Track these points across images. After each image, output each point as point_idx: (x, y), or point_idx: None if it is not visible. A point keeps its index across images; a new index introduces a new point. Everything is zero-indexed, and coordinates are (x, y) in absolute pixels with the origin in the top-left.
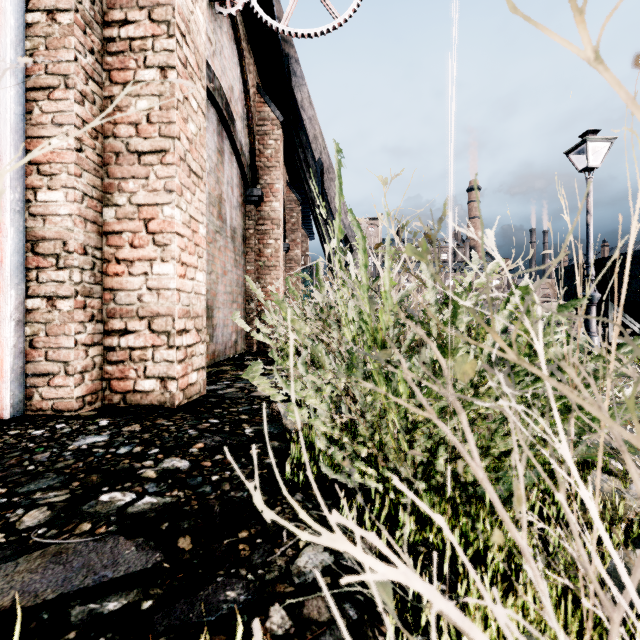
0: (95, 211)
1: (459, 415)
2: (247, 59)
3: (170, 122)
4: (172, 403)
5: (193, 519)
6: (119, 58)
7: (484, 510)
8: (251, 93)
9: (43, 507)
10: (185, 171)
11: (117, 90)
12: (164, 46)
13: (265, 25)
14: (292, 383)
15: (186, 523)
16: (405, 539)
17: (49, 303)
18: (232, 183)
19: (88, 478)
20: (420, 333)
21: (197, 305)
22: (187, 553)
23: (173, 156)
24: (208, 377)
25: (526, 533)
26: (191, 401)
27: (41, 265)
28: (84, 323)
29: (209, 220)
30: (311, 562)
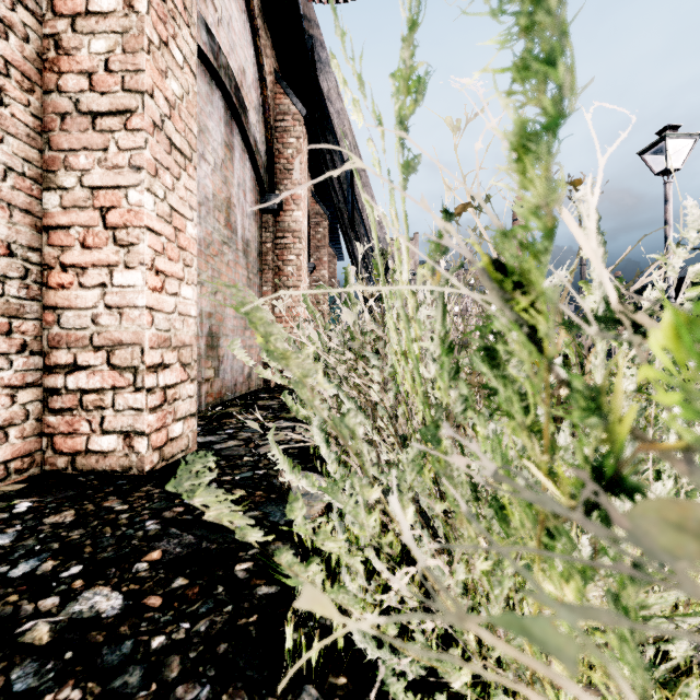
0: (28, 195)
1: None
2: (263, 40)
3: (137, 70)
4: (140, 469)
5: None
6: None
7: None
8: (268, 81)
9: None
10: (162, 144)
11: (63, 25)
12: None
13: None
14: None
15: None
16: None
17: None
18: (244, 186)
19: None
20: None
21: (183, 330)
22: None
23: (142, 118)
24: (208, 423)
25: None
26: (172, 463)
27: None
28: (8, 355)
29: (214, 228)
30: None
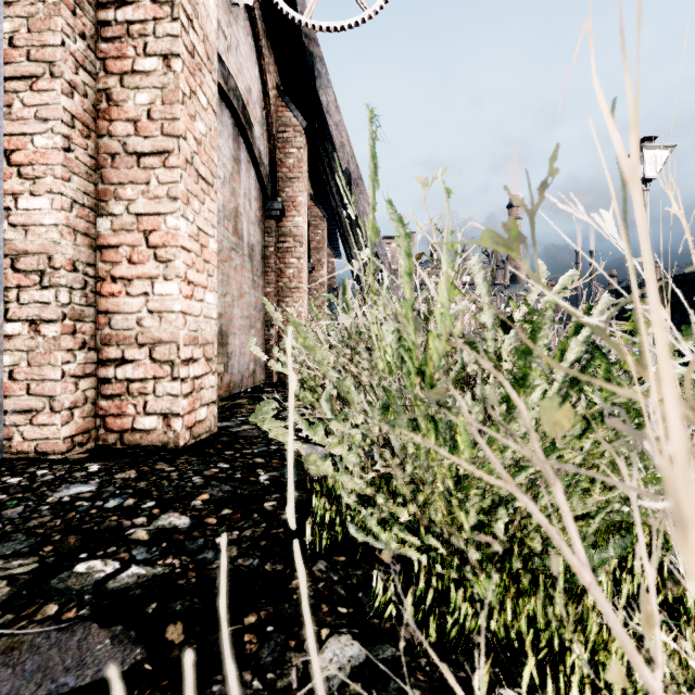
0: (87, 221)
1: (552, 487)
2: (266, 58)
3: (174, 119)
4: (176, 444)
5: (188, 598)
6: (115, 45)
7: (556, 588)
8: (271, 96)
9: (2, 581)
10: (192, 176)
11: (113, 82)
12: (167, 31)
13: (286, 20)
14: (290, 482)
15: (179, 603)
16: (481, 690)
17: (32, 328)
18: (250, 195)
19: (64, 541)
20: (486, 366)
21: (207, 330)
22: (176, 648)
23: (178, 158)
24: (221, 412)
25: (661, 671)
26: (199, 441)
27: (22, 283)
28: (73, 351)
29: (223, 236)
30: (336, 660)
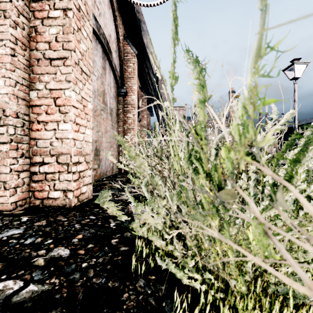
0: (24, 93)
1: None
2: (118, 21)
3: (69, 41)
4: (70, 205)
5: (59, 308)
6: (39, 4)
7: (285, 306)
8: (120, 39)
9: None
10: (78, 71)
11: (38, 22)
12: None
13: (128, 3)
14: None
15: None
16: None
17: None
18: (110, 85)
19: None
20: (268, 172)
21: (86, 148)
22: None
23: (70, 61)
24: (95, 187)
25: None
26: (82, 203)
27: None
28: (16, 158)
29: (97, 103)
30: None
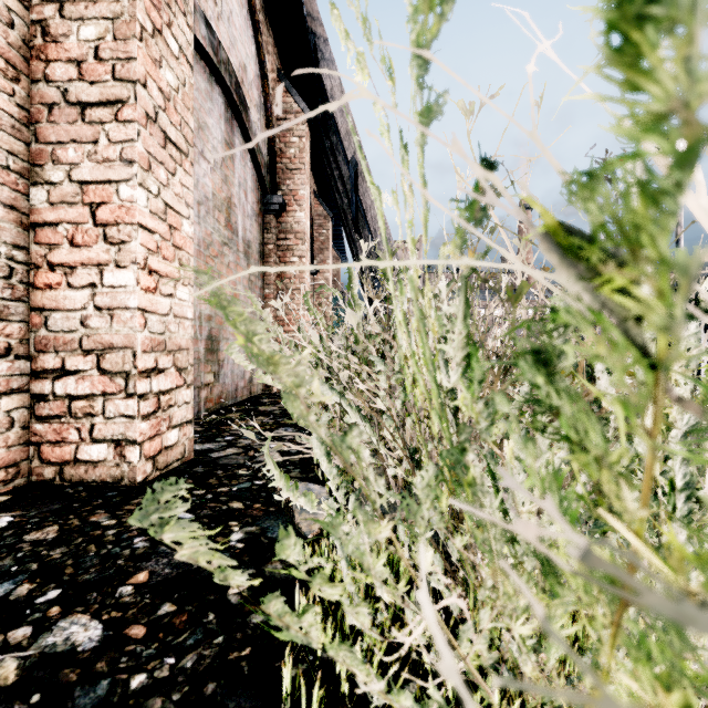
0: (13, 190)
1: None
2: (265, 36)
3: (129, 58)
4: (132, 479)
5: None
6: None
7: None
8: (270, 79)
9: None
10: (156, 137)
11: (50, 11)
12: None
13: None
14: None
15: None
16: None
17: None
18: (245, 186)
19: None
20: None
21: (178, 333)
22: None
23: (134, 109)
24: (207, 429)
25: None
26: (166, 473)
27: None
28: None
29: (213, 228)
30: None
